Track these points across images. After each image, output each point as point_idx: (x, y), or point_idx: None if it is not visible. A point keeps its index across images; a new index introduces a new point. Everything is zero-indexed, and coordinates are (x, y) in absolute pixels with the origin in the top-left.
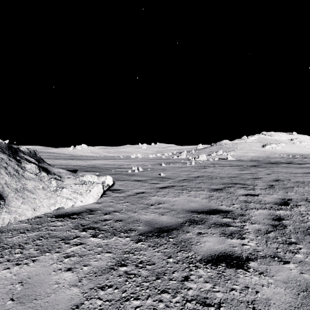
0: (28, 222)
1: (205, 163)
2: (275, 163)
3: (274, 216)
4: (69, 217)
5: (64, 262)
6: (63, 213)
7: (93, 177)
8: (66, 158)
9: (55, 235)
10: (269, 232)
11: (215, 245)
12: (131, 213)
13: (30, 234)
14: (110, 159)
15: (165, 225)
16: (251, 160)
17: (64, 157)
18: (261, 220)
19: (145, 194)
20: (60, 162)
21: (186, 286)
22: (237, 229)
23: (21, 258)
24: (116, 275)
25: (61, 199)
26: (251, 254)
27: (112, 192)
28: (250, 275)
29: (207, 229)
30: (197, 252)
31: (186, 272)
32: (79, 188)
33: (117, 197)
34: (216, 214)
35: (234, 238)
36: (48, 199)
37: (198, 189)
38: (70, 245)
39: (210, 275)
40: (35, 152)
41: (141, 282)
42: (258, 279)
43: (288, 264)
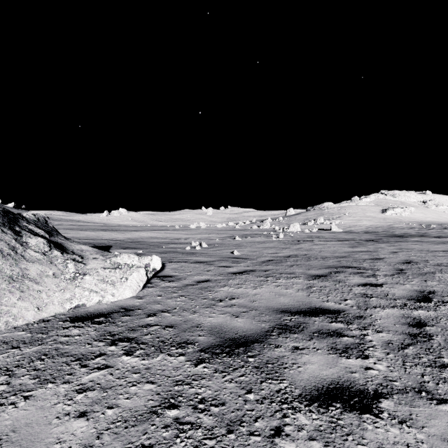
0: (28, 328)
1: (298, 236)
2: (402, 236)
3: (411, 319)
4: (93, 320)
5: (75, 401)
6: (83, 314)
7: (132, 258)
8: (96, 228)
9: (66, 352)
10: (405, 347)
11: (322, 369)
12: (188, 314)
13: (27, 349)
14: (160, 229)
15: (242, 335)
16: (365, 232)
17: (94, 227)
18: (391, 325)
19: (210, 284)
20: (87, 235)
21: (278, 447)
22: (355, 341)
23: (6, 393)
24: (159, 426)
25: (82, 291)
26: (381, 385)
27: (160, 279)
28: (384, 425)
29: (307, 342)
30: (293, 382)
31: (277, 419)
32: (110, 275)
33: (168, 288)
34: (320, 315)
35: (351, 356)
36: (61, 292)
37: (290, 276)
38: (88, 370)
39: (317, 426)
40: (45, 220)
41: (201, 439)
42: (399, 433)
43: (446, 404)
